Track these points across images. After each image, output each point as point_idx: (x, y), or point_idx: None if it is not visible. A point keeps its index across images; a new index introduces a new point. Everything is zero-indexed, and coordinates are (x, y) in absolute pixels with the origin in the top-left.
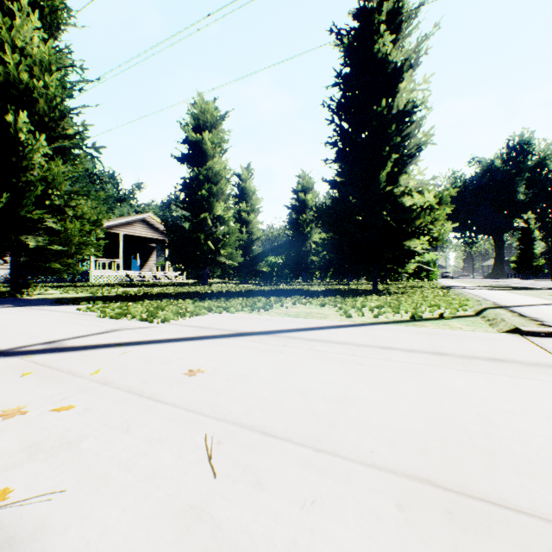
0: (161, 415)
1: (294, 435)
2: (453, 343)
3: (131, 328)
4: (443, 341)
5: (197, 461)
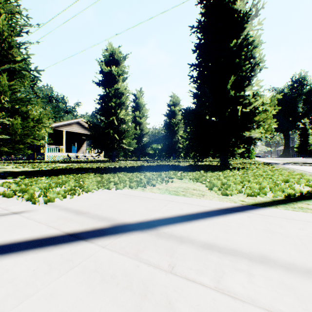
0: None
1: None
2: None
3: (2, 213)
4: None
5: None
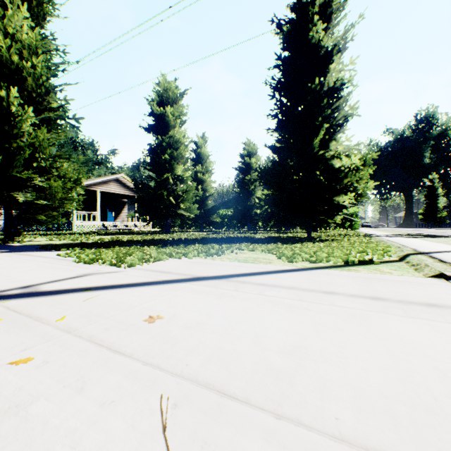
0: (118, 369)
1: (253, 395)
2: (388, 288)
3: (101, 272)
4: (379, 286)
5: (150, 432)
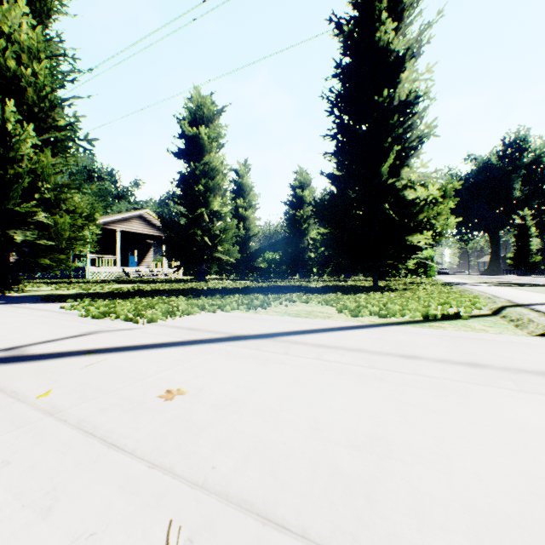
0: (110, 475)
1: (312, 523)
2: (486, 350)
3: (112, 330)
4: (473, 348)
5: None
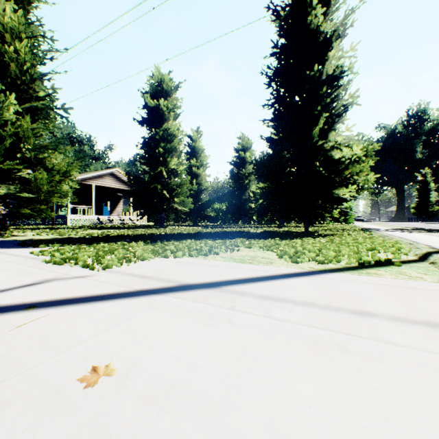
0: None
1: None
2: (437, 304)
3: (66, 277)
4: (422, 301)
5: None
